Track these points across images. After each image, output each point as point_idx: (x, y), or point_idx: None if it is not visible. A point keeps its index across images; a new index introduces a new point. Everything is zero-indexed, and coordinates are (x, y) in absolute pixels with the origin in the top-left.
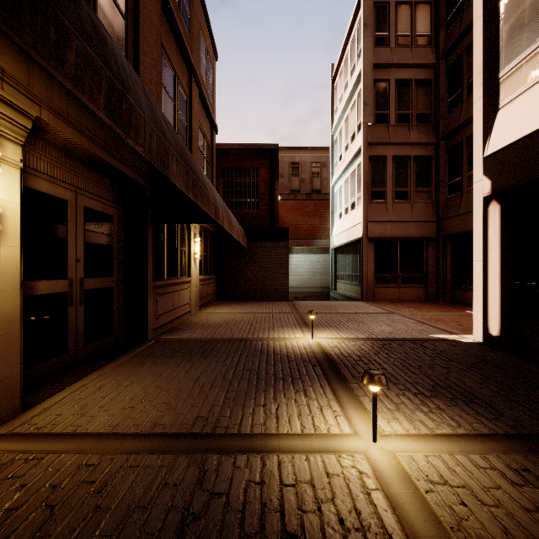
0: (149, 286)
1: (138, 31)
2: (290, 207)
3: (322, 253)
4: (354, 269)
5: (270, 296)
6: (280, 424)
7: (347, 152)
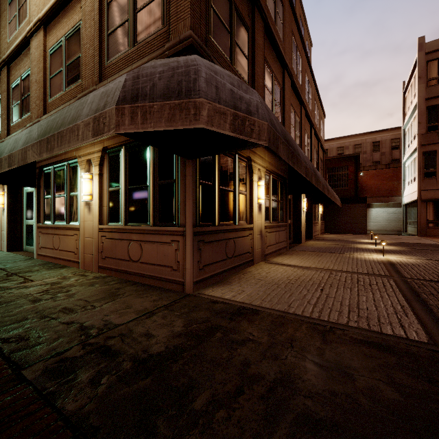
0: (313, 223)
1: (311, 151)
2: (371, 175)
3: (398, 207)
4: (415, 217)
5: (355, 232)
6: (357, 245)
7: (411, 144)
